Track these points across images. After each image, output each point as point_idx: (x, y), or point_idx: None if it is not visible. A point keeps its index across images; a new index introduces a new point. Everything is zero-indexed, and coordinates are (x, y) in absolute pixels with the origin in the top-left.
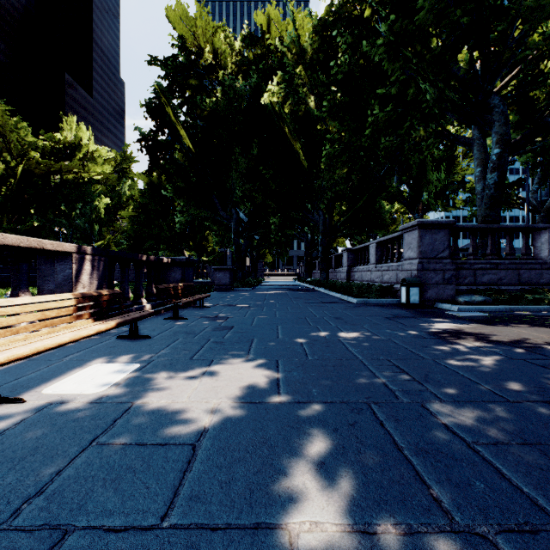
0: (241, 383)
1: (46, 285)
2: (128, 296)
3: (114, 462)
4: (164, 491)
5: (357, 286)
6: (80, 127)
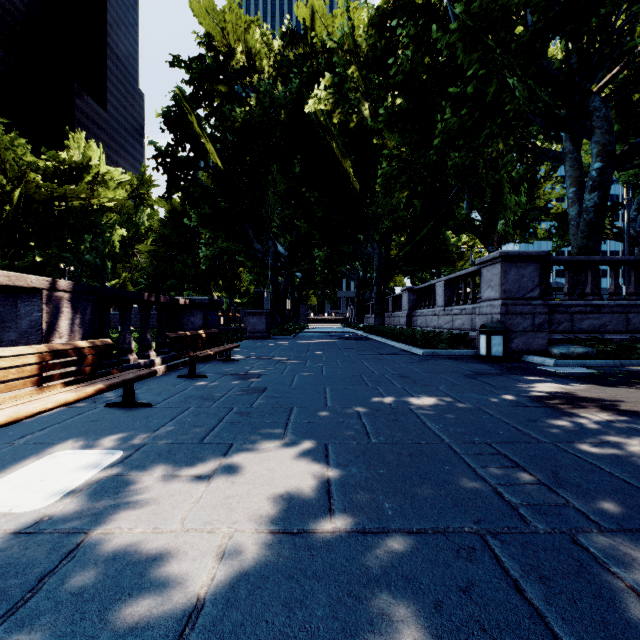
0: (271, 490)
1: (6, 334)
2: (130, 347)
3: None
4: None
5: (421, 334)
6: (89, 145)
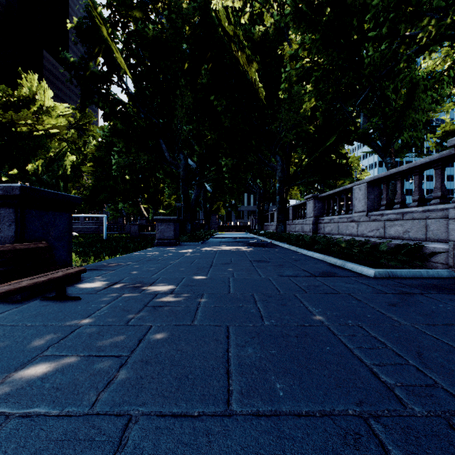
0: None
1: None
2: None
3: None
4: None
5: (346, 243)
6: (40, 85)
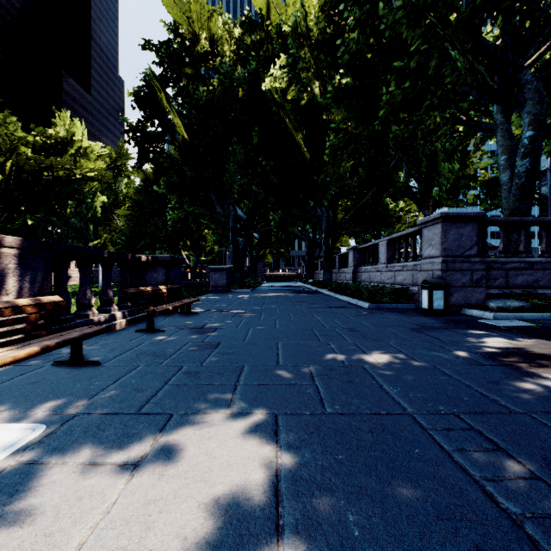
0: (205, 489)
1: None
2: (90, 302)
3: None
4: None
5: (366, 288)
6: (74, 123)
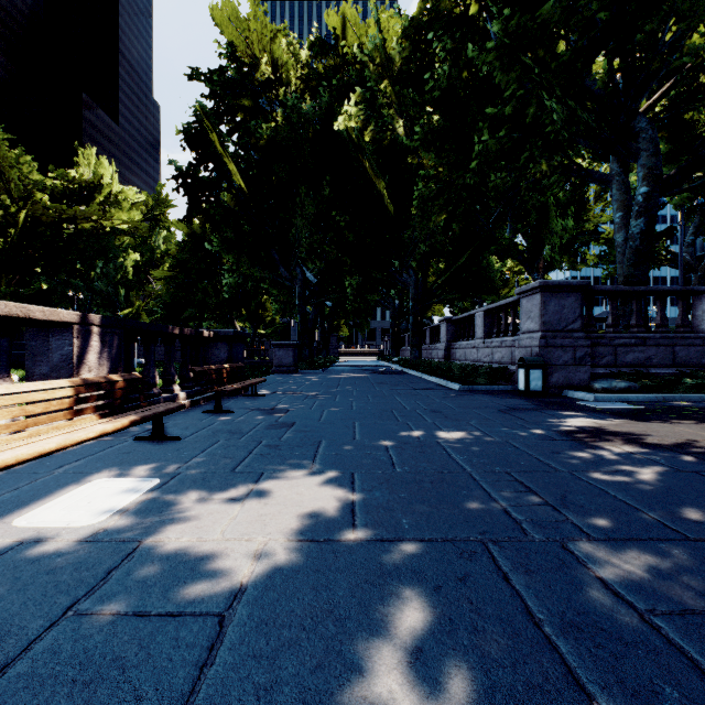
0: (301, 509)
1: (38, 368)
2: (154, 381)
3: (95, 649)
4: (165, 704)
5: (459, 368)
6: (101, 162)
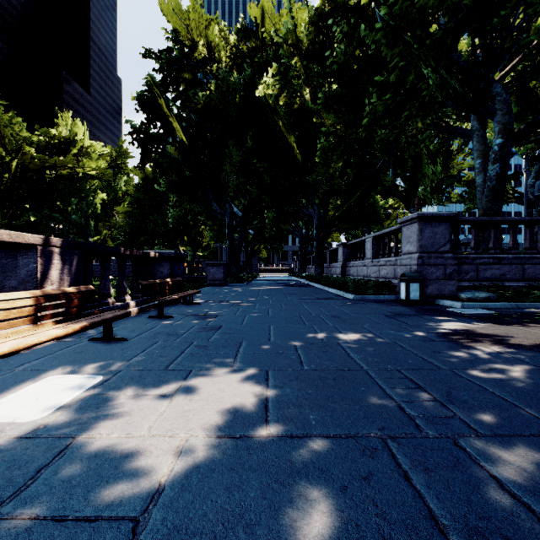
0: (221, 405)
1: (8, 282)
2: (109, 292)
3: None
4: None
5: (353, 281)
6: (75, 123)
